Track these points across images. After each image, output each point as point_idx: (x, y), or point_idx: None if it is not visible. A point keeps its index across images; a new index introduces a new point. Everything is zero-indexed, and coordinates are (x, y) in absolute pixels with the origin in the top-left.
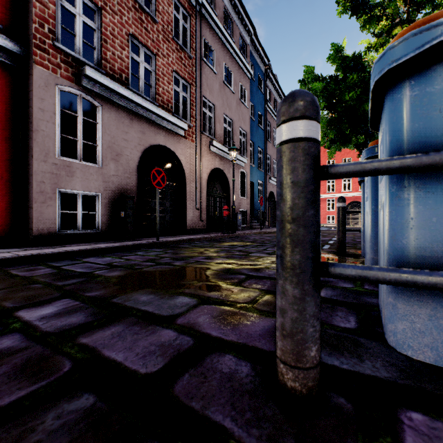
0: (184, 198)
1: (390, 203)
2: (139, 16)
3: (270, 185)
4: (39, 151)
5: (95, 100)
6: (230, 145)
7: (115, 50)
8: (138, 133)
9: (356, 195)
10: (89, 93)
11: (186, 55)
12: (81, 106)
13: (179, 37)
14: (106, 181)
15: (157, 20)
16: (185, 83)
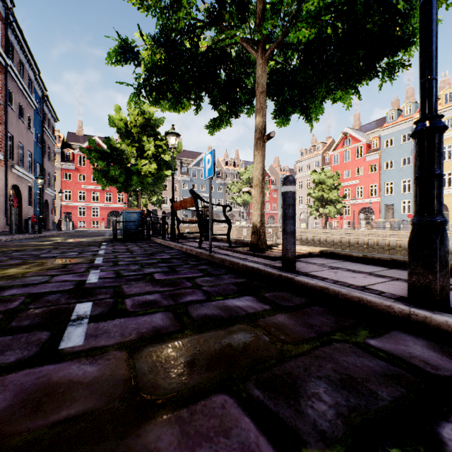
0: None
1: (123, 224)
2: None
3: (46, 195)
4: None
5: None
6: (22, 164)
7: None
8: None
9: (115, 206)
10: None
11: None
12: None
13: None
14: None
15: None
16: None
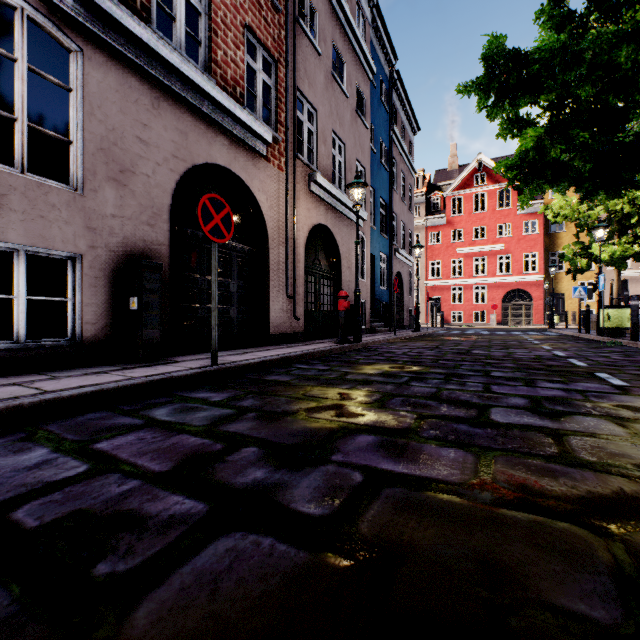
0: (265, 275)
1: None
2: None
3: (396, 262)
4: None
5: (65, 32)
6: (342, 186)
7: None
8: (173, 132)
9: (518, 280)
10: (48, 10)
11: (269, 3)
12: (24, 38)
13: None
14: (95, 228)
15: None
16: (266, 56)
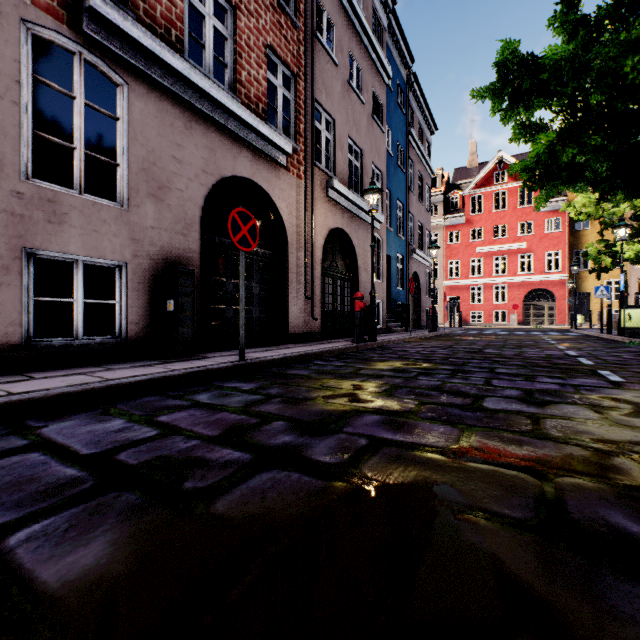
0: (285, 278)
1: None
2: None
3: (413, 263)
4: None
5: (114, 69)
6: (358, 191)
7: None
8: (203, 149)
9: (540, 279)
10: (100, 52)
11: (289, 22)
12: (81, 78)
13: None
14: (138, 239)
15: None
16: (286, 72)
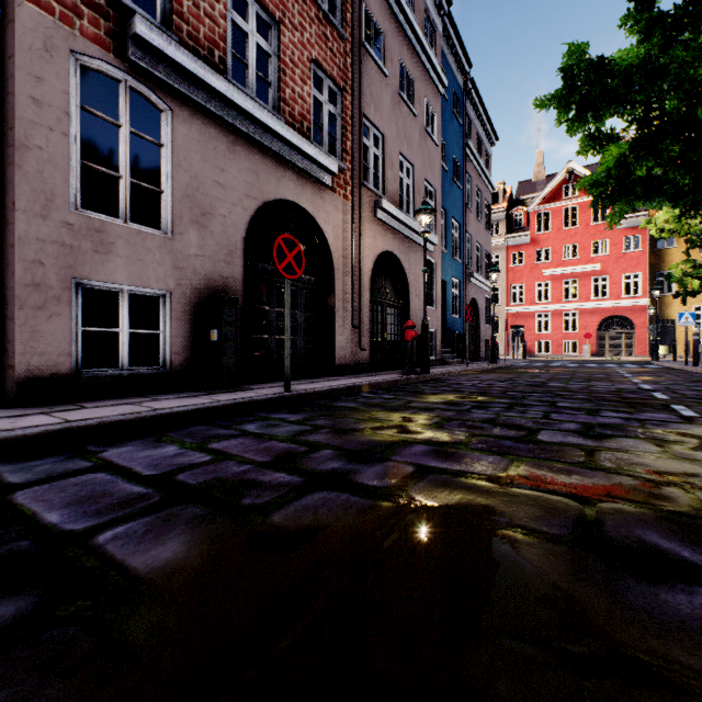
0: (330, 306)
1: None
2: None
3: (471, 288)
4: (29, 194)
5: (158, 95)
6: (409, 210)
7: None
8: (246, 173)
9: (617, 305)
10: (145, 78)
11: (335, 33)
12: (127, 106)
13: None
14: (181, 267)
15: None
16: (332, 86)
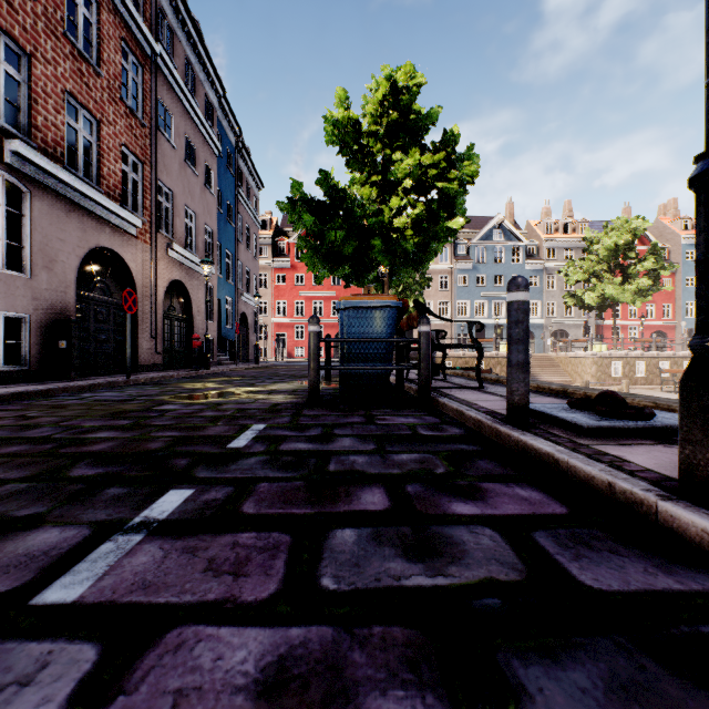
0: (134, 321)
1: (340, 348)
2: (79, 67)
3: (242, 304)
4: None
5: (23, 183)
6: (193, 247)
7: (49, 114)
8: (78, 230)
9: None
10: (15, 173)
11: (138, 122)
12: (4, 192)
13: (128, 95)
14: (37, 298)
15: (102, 74)
16: (135, 160)
